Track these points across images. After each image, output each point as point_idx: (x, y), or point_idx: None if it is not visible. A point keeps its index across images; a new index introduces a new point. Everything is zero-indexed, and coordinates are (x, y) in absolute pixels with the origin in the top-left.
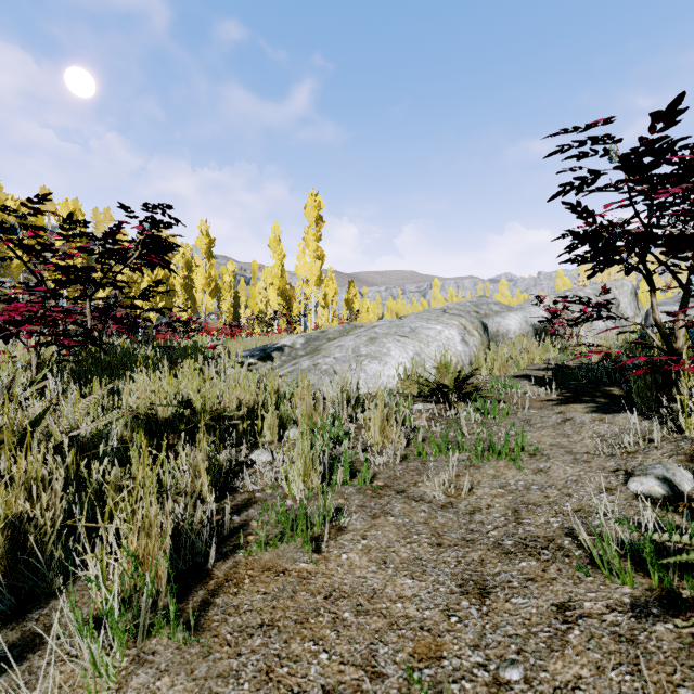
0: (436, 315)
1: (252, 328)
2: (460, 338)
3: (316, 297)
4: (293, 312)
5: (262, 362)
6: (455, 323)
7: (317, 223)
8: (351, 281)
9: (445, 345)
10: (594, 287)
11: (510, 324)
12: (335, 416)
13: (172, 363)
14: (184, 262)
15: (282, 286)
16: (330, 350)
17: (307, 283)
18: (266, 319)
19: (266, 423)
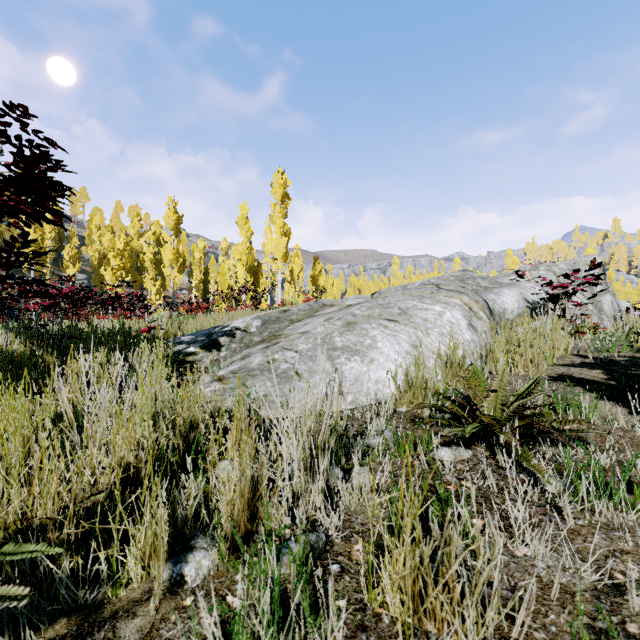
0: (429, 291)
1: (217, 303)
2: (466, 323)
3: (282, 273)
4: (260, 288)
5: (206, 352)
6: (458, 302)
7: (283, 201)
8: (317, 258)
9: (449, 332)
10: (568, 263)
11: (506, 302)
12: (295, 497)
13: (74, 357)
14: (155, 239)
15: (250, 263)
16: (291, 339)
17: (273, 259)
18: (235, 294)
19: (129, 547)
